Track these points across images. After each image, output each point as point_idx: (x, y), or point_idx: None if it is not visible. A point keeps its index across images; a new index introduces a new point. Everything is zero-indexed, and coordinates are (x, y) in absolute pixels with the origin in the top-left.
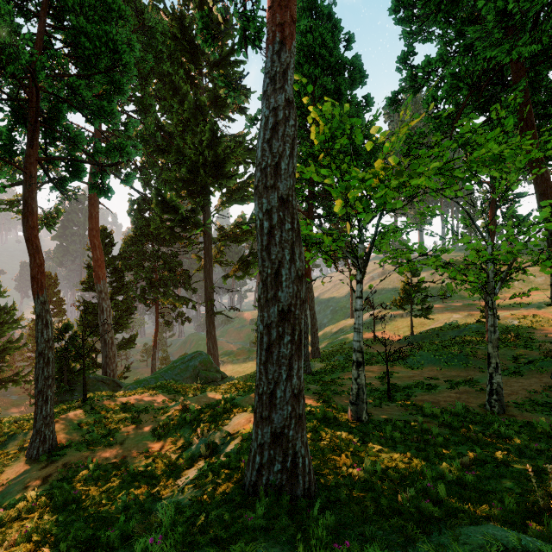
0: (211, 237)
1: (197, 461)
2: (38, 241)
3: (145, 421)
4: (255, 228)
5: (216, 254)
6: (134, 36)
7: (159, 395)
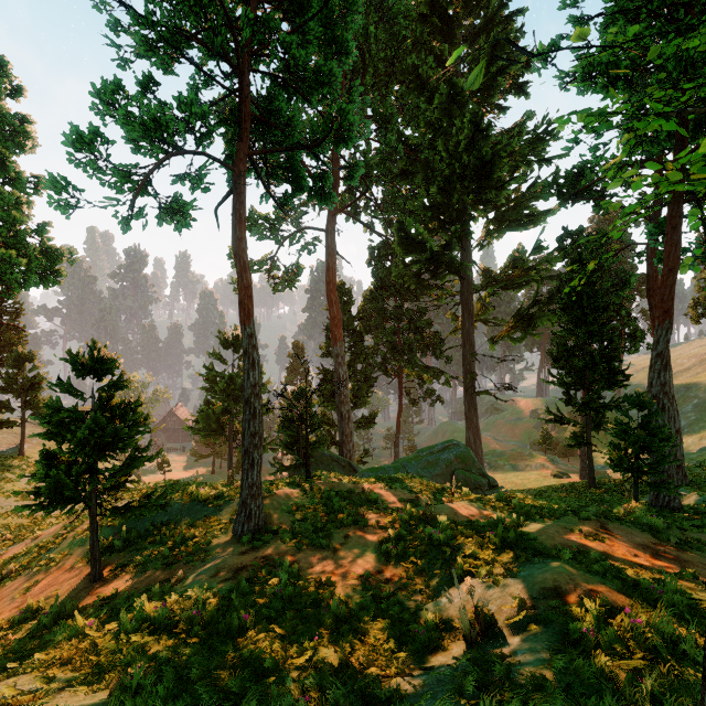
0: (472, 284)
1: (451, 640)
2: (246, 256)
3: (372, 524)
4: (543, 261)
5: (478, 309)
6: (372, 28)
7: (396, 490)
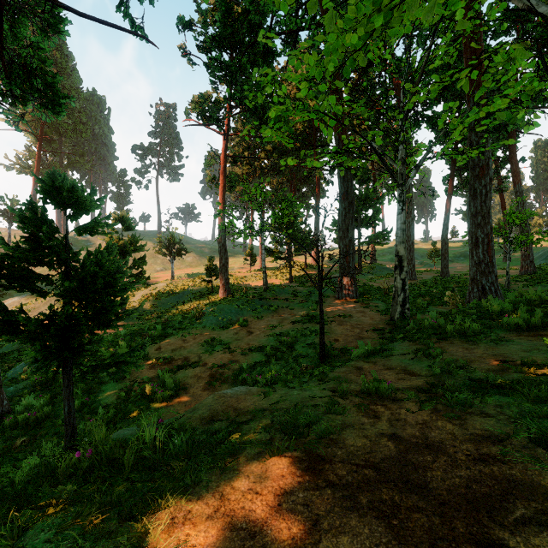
0: None
1: None
2: None
3: None
4: None
5: None
6: None
7: None
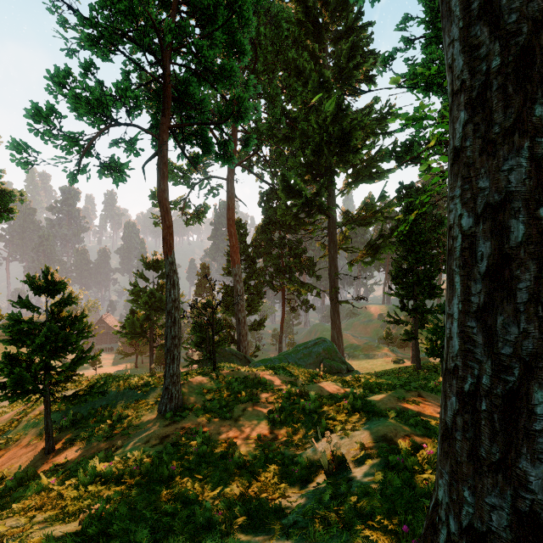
0: (336, 221)
1: (316, 474)
2: (168, 203)
3: (262, 400)
4: (386, 206)
5: (340, 240)
6: (262, 29)
7: (280, 376)
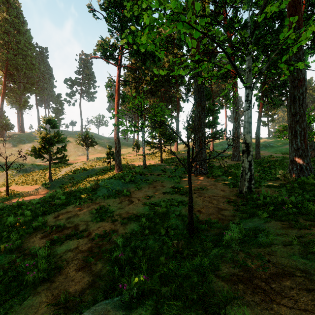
0: None
1: None
2: None
3: None
4: None
5: None
6: None
7: None
